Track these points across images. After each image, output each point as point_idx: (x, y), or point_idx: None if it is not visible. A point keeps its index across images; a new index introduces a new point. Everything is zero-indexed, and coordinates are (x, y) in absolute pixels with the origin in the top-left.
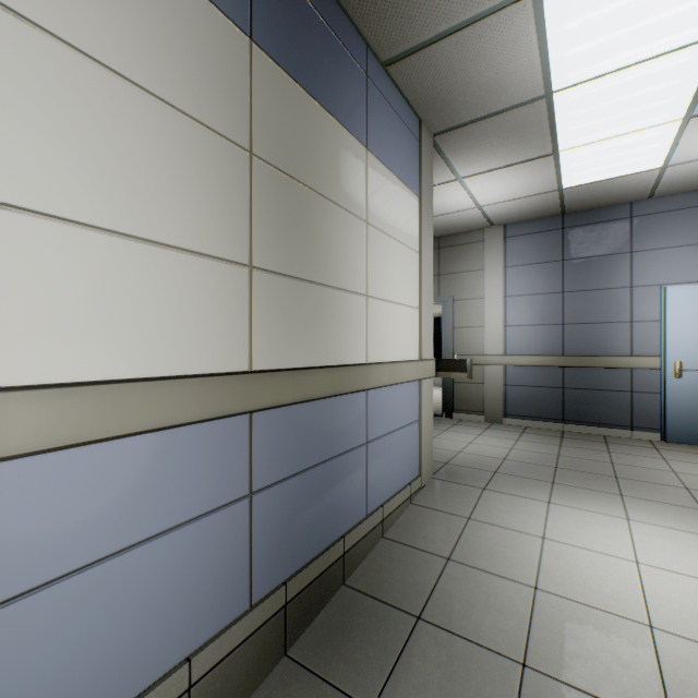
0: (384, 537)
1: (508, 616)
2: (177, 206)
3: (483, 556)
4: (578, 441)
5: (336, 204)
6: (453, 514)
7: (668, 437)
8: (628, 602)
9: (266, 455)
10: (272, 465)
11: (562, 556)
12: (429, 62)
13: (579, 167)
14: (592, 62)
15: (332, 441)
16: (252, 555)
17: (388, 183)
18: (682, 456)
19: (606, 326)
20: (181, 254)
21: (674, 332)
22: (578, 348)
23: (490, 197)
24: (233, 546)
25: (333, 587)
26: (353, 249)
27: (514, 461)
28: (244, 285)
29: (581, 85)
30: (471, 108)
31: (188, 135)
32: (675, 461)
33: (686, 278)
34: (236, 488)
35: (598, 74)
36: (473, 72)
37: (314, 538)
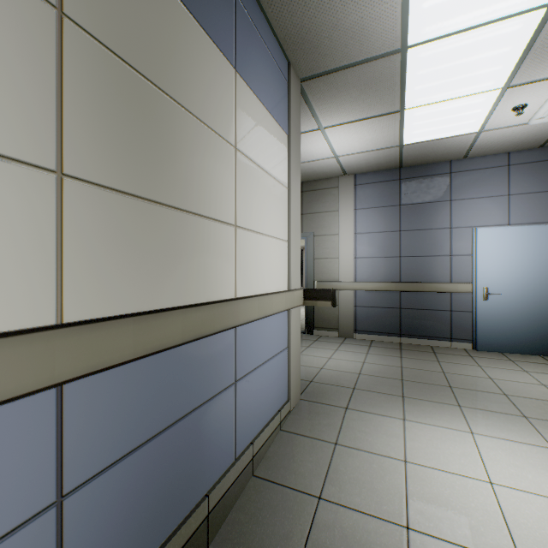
0: (254, 475)
1: None
2: None
3: (353, 491)
4: (413, 352)
5: (199, 119)
6: (321, 439)
7: (478, 347)
8: (495, 536)
9: (91, 435)
10: (101, 445)
11: (425, 483)
12: None
13: (418, 126)
14: (445, 18)
15: (193, 390)
16: None
17: (259, 114)
18: (491, 362)
19: (433, 259)
20: None
21: (483, 264)
22: (412, 276)
23: (345, 149)
24: None
25: None
26: (220, 174)
27: (368, 376)
28: (47, 198)
29: (432, 42)
30: (336, 55)
31: None
32: (488, 368)
33: (490, 222)
34: (28, 501)
35: (447, 32)
36: (341, 13)
37: (169, 512)
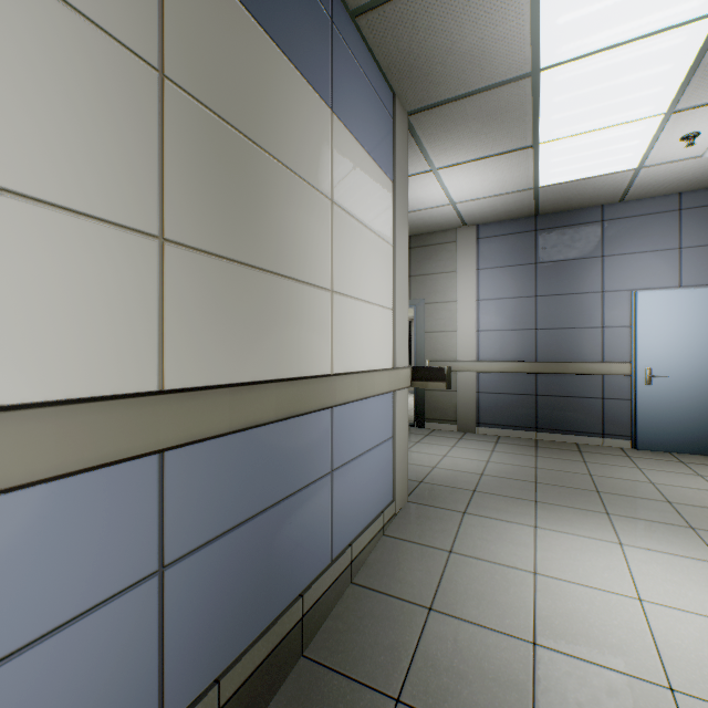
0: (353, 582)
1: (507, 689)
2: (16, 125)
3: (470, 603)
4: (553, 450)
5: (292, 172)
6: (432, 546)
7: (638, 445)
8: (641, 656)
9: (188, 508)
10: (197, 520)
11: (558, 597)
12: (406, 16)
13: (558, 163)
14: (585, 35)
15: (286, 475)
16: (164, 657)
17: (358, 159)
18: (655, 464)
19: (579, 332)
20: (26, 205)
21: (645, 337)
22: (551, 354)
23: (465, 193)
24: (131, 653)
25: (288, 663)
26: (315, 231)
27: (492, 477)
28: (151, 264)
29: (571, 63)
30: (451, 82)
31: (40, 15)
32: (650, 471)
33: (655, 284)
34: (135, 565)
35: (589, 51)
36: (456, 35)
37: (262, 606)
